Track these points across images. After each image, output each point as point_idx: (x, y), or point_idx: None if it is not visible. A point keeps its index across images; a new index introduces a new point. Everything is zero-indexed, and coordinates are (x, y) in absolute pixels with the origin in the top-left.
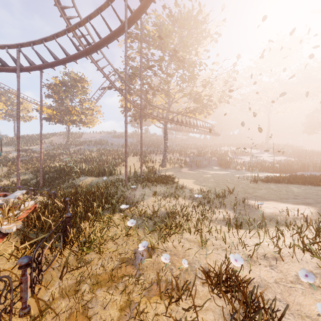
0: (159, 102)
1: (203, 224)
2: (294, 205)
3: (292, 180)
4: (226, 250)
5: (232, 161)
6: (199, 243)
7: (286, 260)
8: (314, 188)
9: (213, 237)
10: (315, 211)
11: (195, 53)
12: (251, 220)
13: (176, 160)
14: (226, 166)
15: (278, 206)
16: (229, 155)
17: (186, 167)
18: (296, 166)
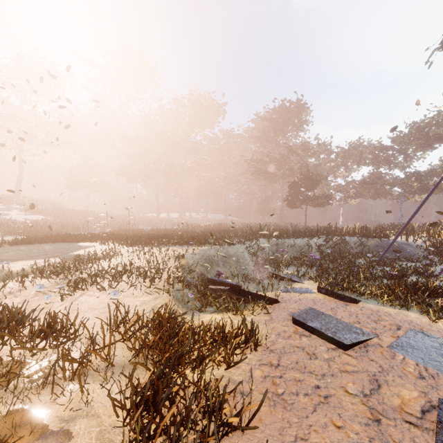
0: None
1: None
2: (44, 260)
3: (46, 240)
4: None
5: None
6: None
7: (29, 289)
8: (65, 244)
9: None
10: (60, 260)
11: None
12: None
13: None
14: None
15: (28, 263)
16: None
17: None
18: (55, 226)
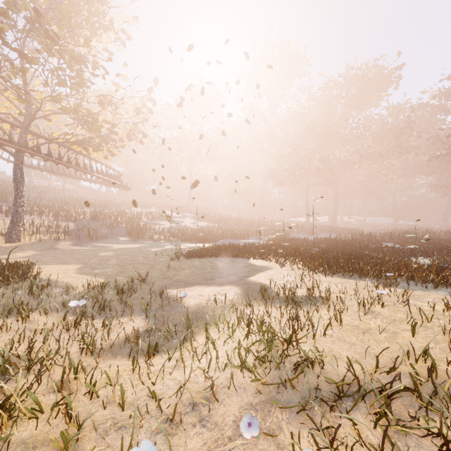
0: (4, 108)
1: (82, 371)
2: (220, 287)
3: (216, 253)
4: (122, 441)
5: (148, 228)
6: (57, 446)
7: (221, 397)
8: (236, 260)
9: (101, 403)
10: (240, 292)
11: (84, 41)
12: (172, 325)
13: (47, 227)
14: (139, 235)
15: (204, 292)
16: (144, 219)
17: (69, 240)
18: (217, 233)
